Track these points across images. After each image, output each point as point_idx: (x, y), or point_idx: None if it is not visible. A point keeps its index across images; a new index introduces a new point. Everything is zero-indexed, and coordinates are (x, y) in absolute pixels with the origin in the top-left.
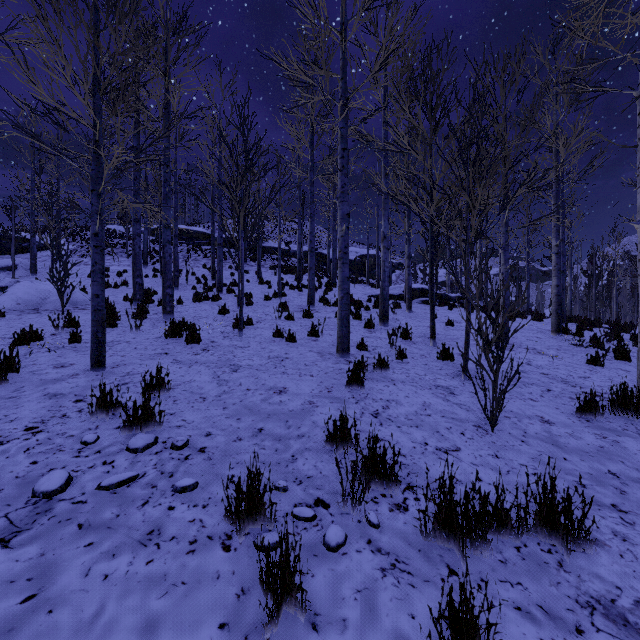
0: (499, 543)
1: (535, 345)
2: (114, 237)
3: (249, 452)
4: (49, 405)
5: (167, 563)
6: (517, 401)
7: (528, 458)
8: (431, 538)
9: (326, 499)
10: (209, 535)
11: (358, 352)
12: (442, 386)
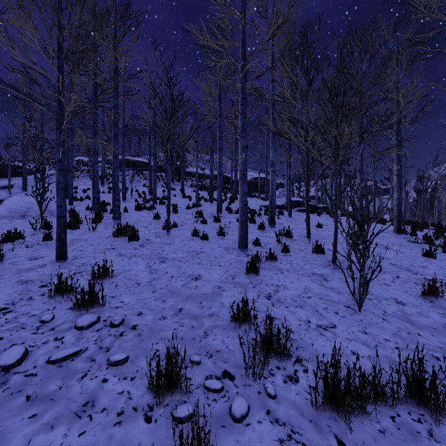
0: (376, 413)
1: (382, 242)
2: (82, 165)
3: (171, 329)
4: (20, 290)
5: (96, 435)
6: (375, 286)
7: (390, 334)
8: (320, 409)
9: (231, 371)
10: (134, 406)
11: (254, 247)
12: (317, 274)
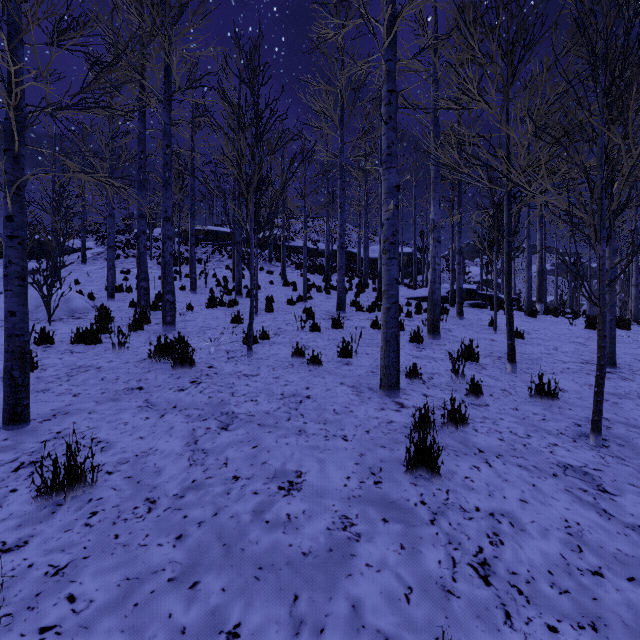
0: None
1: None
2: None
3: None
4: None
5: None
6: None
7: None
8: None
9: None
10: None
11: (409, 384)
12: (572, 467)
